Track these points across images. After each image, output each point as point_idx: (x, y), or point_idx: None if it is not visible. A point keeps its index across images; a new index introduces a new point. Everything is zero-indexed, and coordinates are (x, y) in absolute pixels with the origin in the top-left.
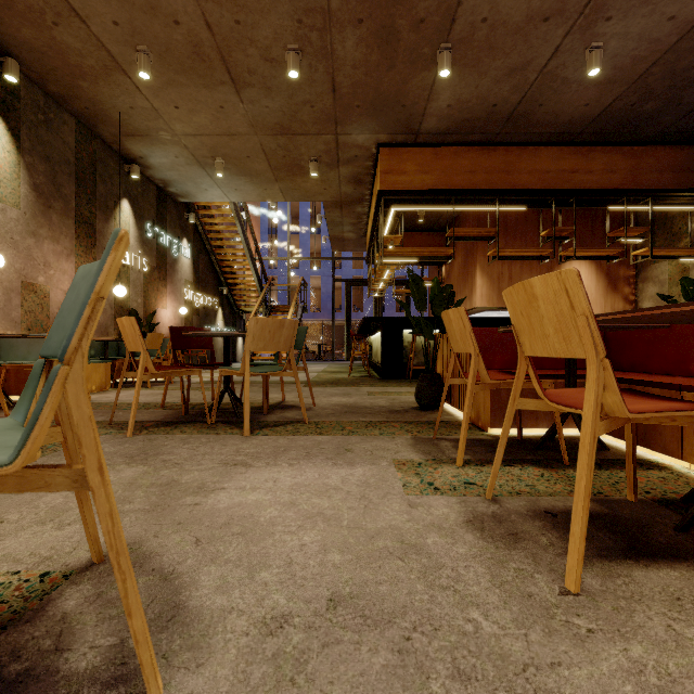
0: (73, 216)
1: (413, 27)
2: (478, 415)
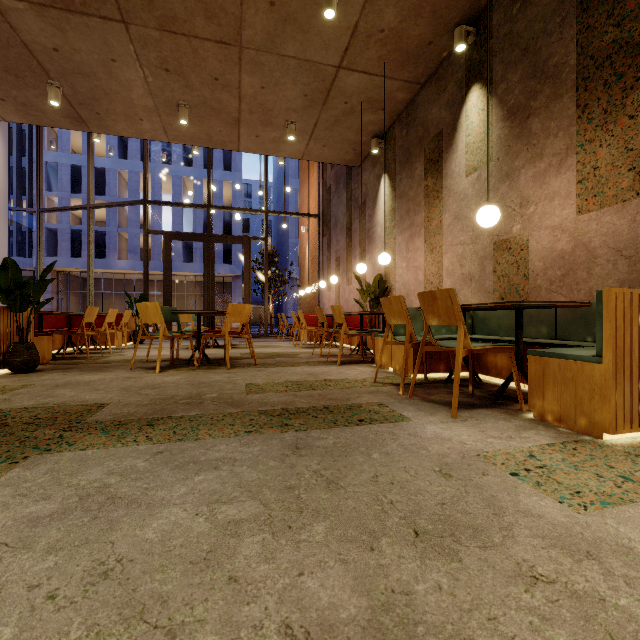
0: (572, 83)
1: None
2: (44, 357)
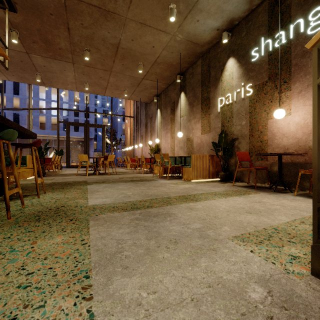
0: (200, 102)
1: (36, 41)
2: None
